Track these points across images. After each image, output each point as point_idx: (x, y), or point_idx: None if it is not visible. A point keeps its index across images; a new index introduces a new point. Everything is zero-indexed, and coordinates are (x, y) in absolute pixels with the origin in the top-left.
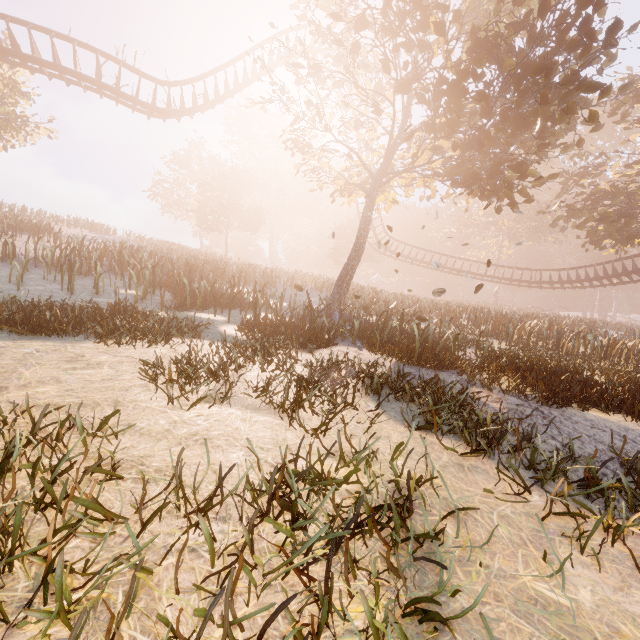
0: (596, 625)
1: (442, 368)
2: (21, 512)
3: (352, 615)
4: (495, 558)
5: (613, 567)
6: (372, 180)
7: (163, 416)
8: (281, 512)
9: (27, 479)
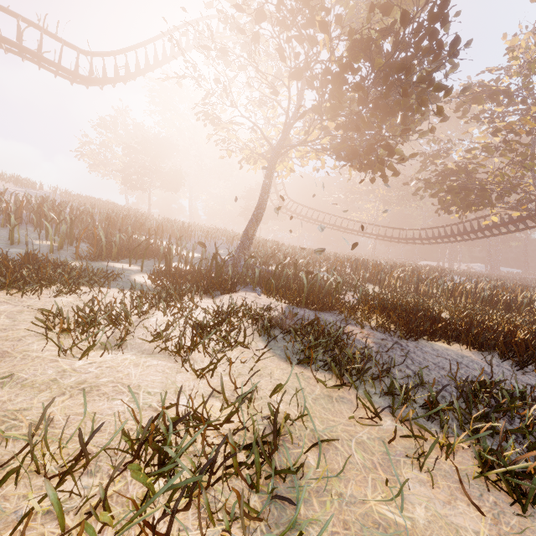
0: None
1: (326, 309)
2: None
3: None
4: (348, 485)
5: (444, 482)
6: (272, 151)
7: (52, 365)
8: (150, 461)
9: None
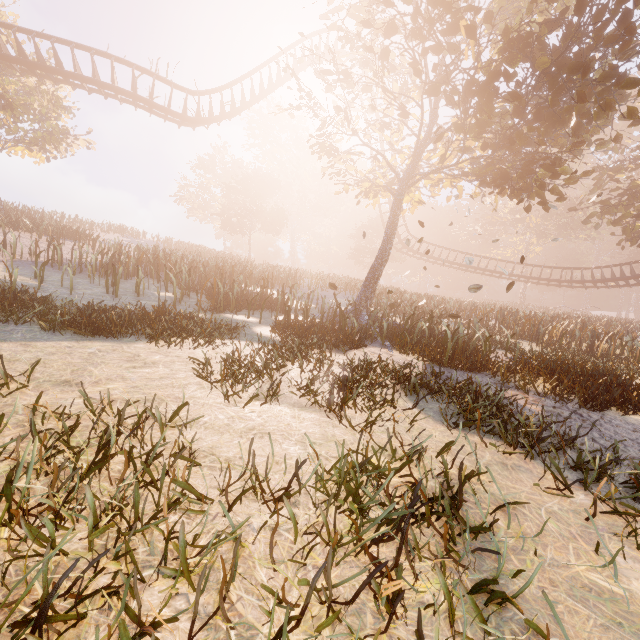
0: None
1: (474, 370)
2: (137, 489)
3: (421, 590)
4: (547, 549)
5: None
6: (399, 182)
7: (221, 412)
8: (346, 499)
9: (121, 464)
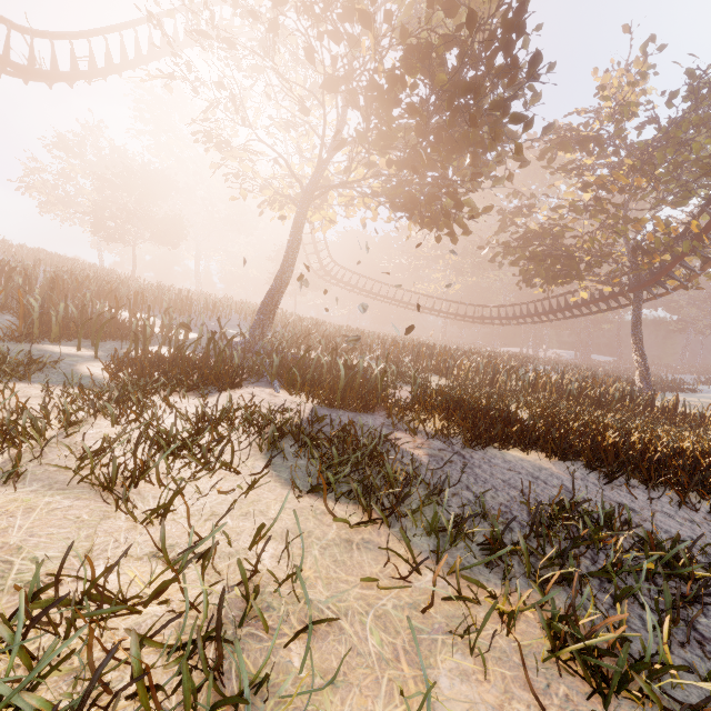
0: None
1: (369, 410)
2: None
3: None
4: (348, 697)
5: (498, 670)
6: (302, 192)
7: None
8: None
9: None
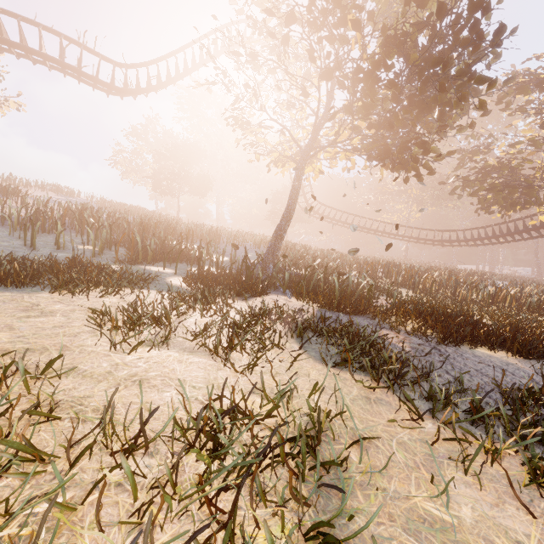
0: (474, 539)
1: (358, 313)
2: None
3: (261, 540)
4: (392, 481)
5: (491, 485)
6: (301, 153)
7: (106, 359)
8: (203, 446)
9: None
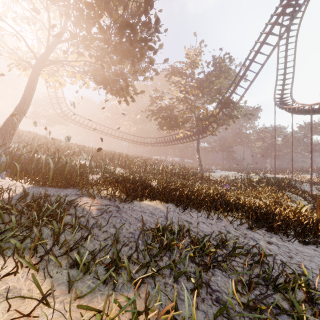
0: None
1: (70, 186)
2: None
3: None
4: None
5: None
6: (36, 60)
7: None
8: None
9: None
